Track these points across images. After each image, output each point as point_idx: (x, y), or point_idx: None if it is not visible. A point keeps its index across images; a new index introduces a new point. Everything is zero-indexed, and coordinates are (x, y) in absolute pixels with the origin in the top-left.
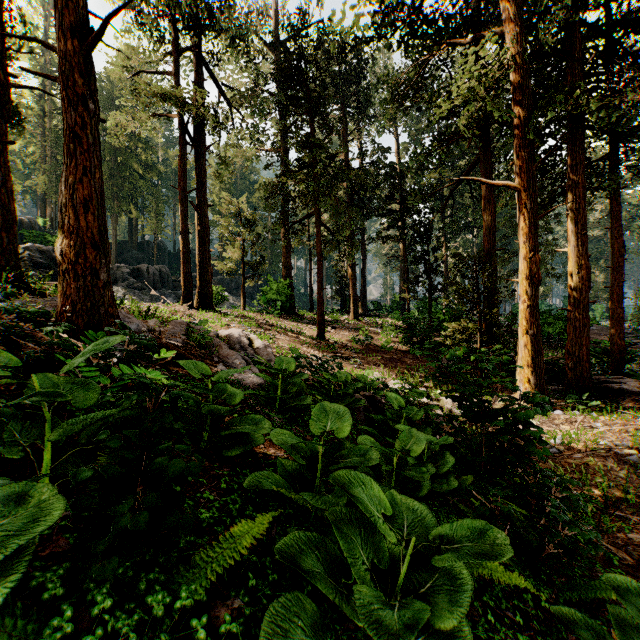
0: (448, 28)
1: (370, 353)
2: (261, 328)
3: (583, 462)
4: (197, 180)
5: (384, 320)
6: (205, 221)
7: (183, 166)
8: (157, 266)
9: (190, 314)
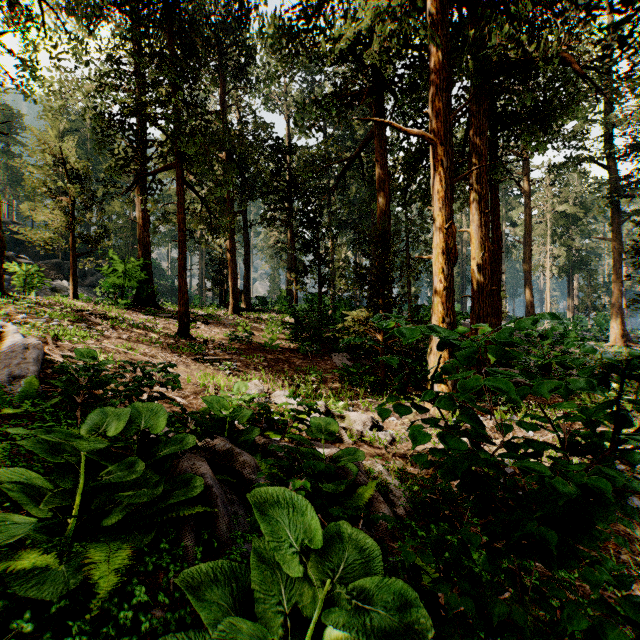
0: None
1: (251, 353)
2: (84, 322)
3: None
4: None
5: (270, 315)
6: None
7: None
8: None
9: None
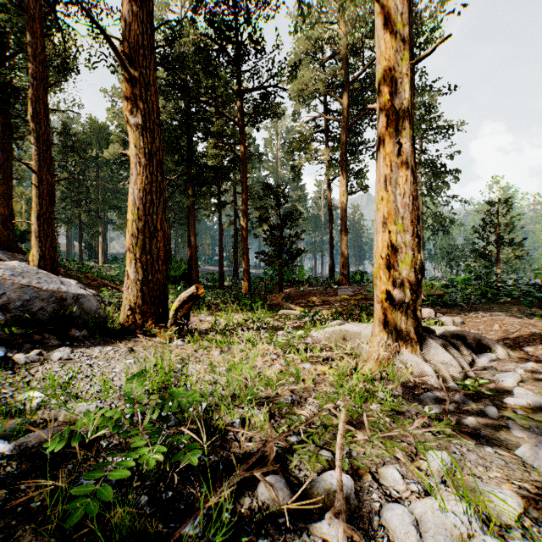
0: None
1: None
2: None
3: None
4: None
5: (116, 265)
6: None
7: None
8: None
9: None
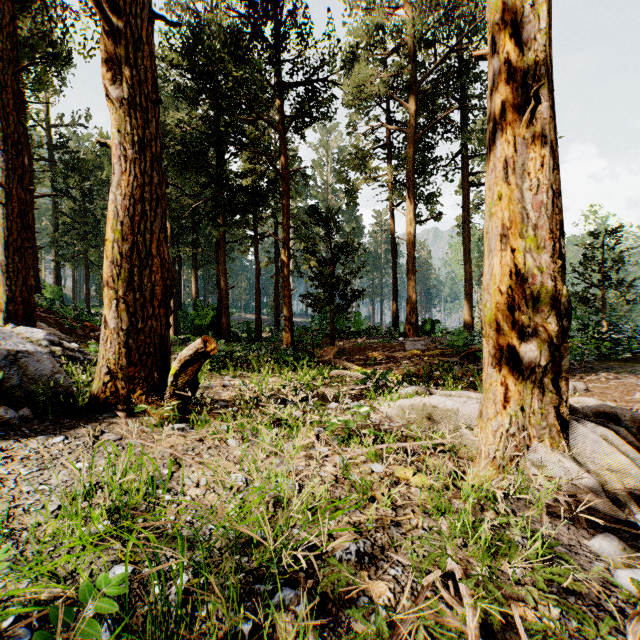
0: None
1: None
2: None
3: None
4: None
5: None
6: None
7: None
8: None
9: None
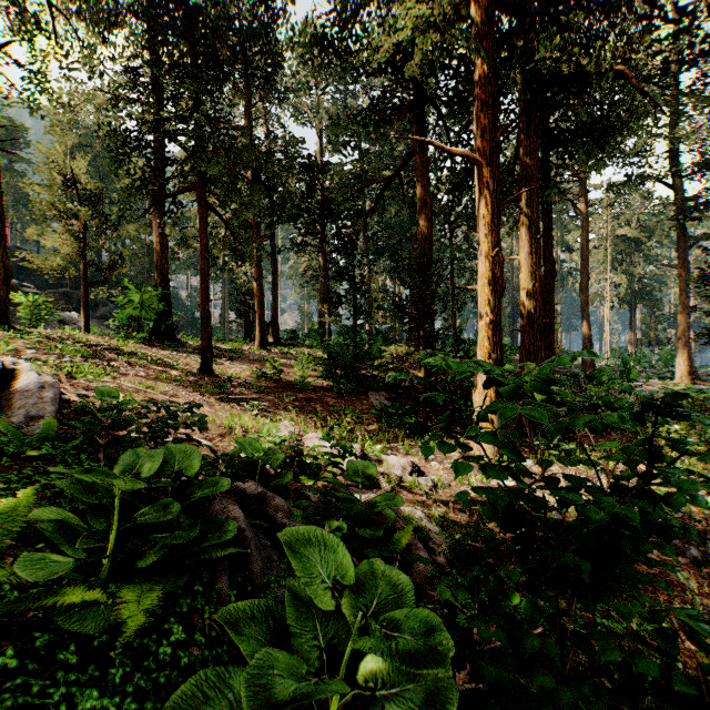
0: None
1: (280, 392)
2: (98, 357)
3: None
4: None
5: (300, 350)
6: None
7: None
8: None
9: None
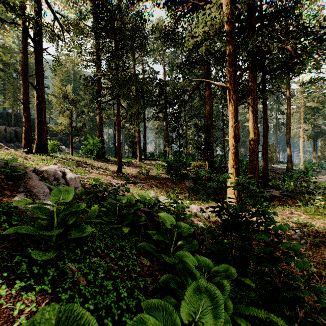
0: (191, 0)
1: (148, 180)
2: (80, 166)
3: (274, 242)
4: (36, 69)
5: (156, 162)
6: (42, 97)
7: (24, 58)
8: (13, 127)
9: (25, 156)
